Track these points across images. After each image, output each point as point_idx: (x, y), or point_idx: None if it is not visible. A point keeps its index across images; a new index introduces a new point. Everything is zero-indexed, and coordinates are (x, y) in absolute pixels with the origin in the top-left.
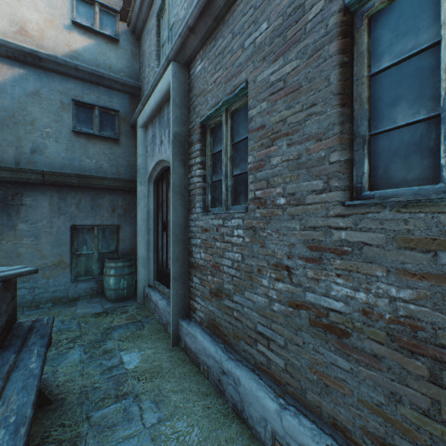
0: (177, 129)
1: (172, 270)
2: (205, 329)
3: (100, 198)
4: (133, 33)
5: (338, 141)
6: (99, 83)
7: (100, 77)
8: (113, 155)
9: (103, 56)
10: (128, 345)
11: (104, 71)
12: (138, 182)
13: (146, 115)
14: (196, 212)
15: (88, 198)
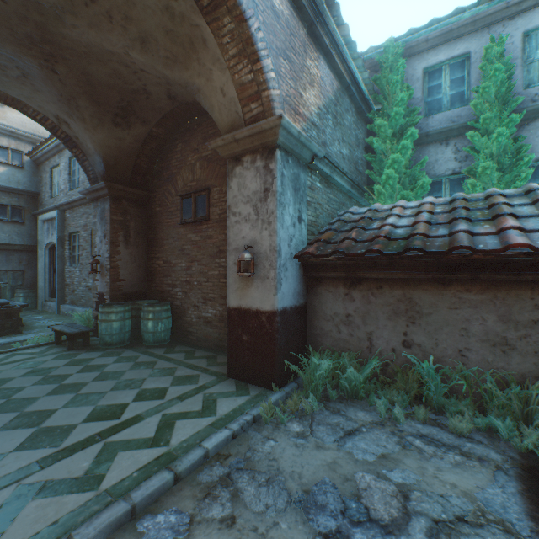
0: (60, 234)
1: (58, 287)
2: (70, 304)
3: (12, 255)
4: (34, 162)
5: (91, 254)
6: (11, 192)
7: (13, 189)
8: (21, 231)
9: (14, 176)
10: (37, 316)
11: (15, 184)
12: (39, 249)
13: (45, 219)
14: (68, 265)
15: (4, 255)
